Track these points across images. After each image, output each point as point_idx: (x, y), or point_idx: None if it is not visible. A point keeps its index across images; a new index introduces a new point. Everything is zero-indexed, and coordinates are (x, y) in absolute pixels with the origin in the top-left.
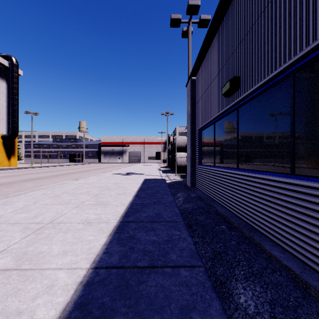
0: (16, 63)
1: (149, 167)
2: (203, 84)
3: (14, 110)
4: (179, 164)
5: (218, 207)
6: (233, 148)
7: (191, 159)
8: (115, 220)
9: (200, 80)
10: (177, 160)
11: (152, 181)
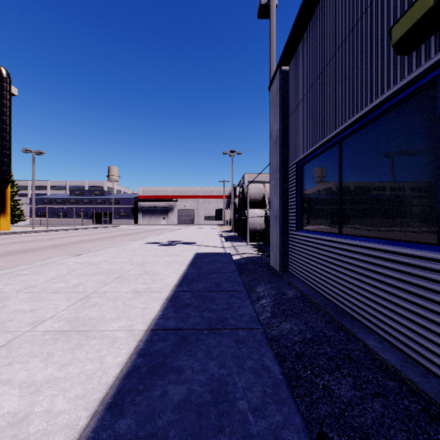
0: (6, 75)
1: (205, 231)
2: (308, 70)
3: (3, 146)
4: (252, 228)
5: (367, 338)
6: (414, 191)
7: (280, 220)
8: (66, 437)
9: (300, 66)
10: (248, 221)
11: (209, 258)
